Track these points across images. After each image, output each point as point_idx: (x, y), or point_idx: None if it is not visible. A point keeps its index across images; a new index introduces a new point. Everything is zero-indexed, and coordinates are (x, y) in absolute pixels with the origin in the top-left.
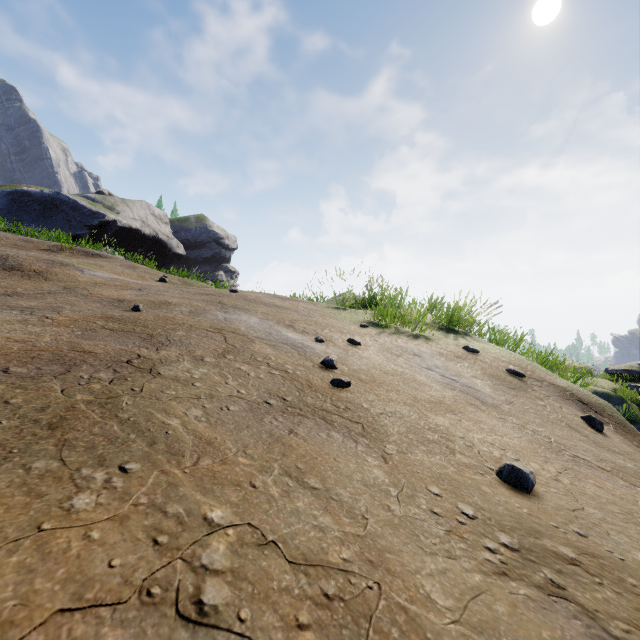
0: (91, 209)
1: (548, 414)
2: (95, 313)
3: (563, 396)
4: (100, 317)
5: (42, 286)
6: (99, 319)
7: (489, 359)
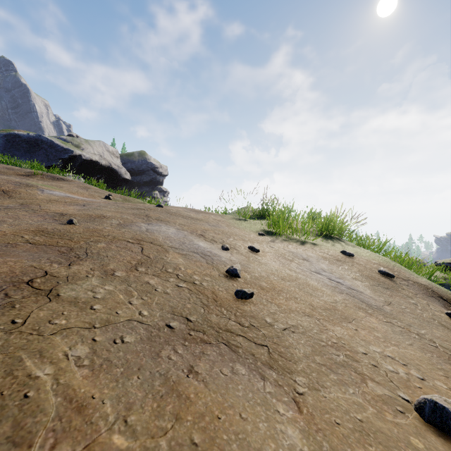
0: (63, 147)
1: (421, 313)
2: (30, 227)
3: (427, 293)
4: (32, 231)
5: (3, 202)
6: (29, 233)
7: (363, 262)
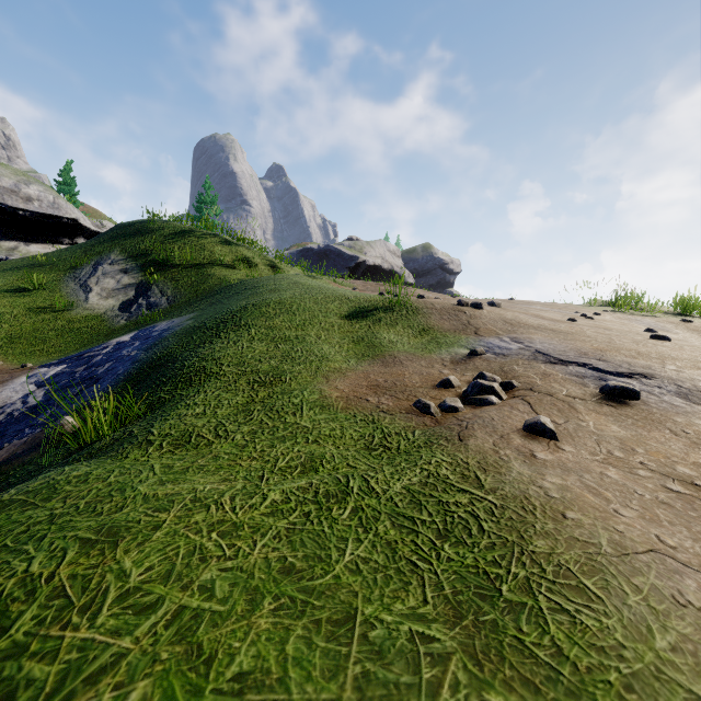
0: (349, 254)
1: None
2: None
3: None
4: None
5: None
6: None
7: (698, 325)
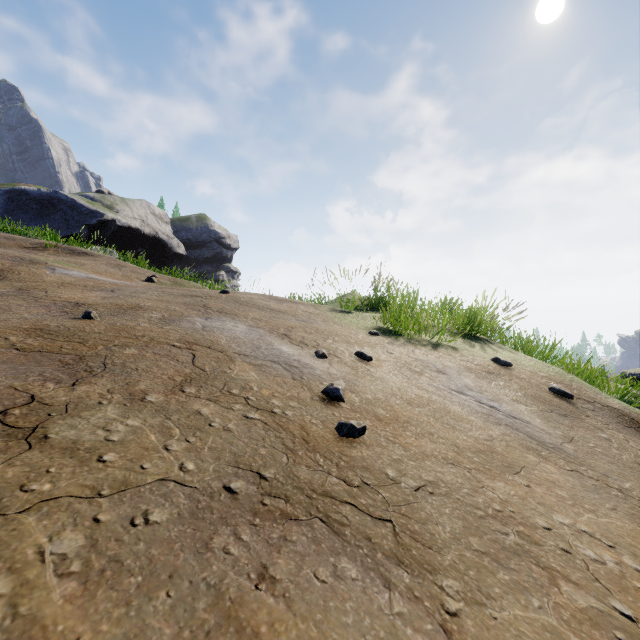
0: (89, 208)
1: (619, 453)
2: (23, 323)
3: (623, 422)
4: (24, 329)
5: None
6: (19, 332)
7: (526, 374)
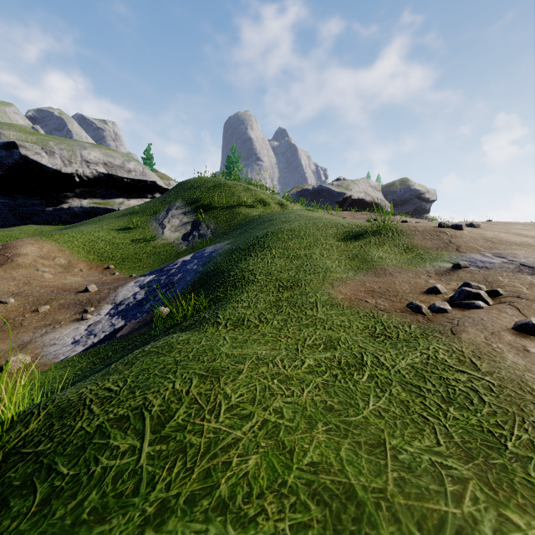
0: (337, 191)
1: None
2: None
3: None
4: None
5: None
6: None
7: None
